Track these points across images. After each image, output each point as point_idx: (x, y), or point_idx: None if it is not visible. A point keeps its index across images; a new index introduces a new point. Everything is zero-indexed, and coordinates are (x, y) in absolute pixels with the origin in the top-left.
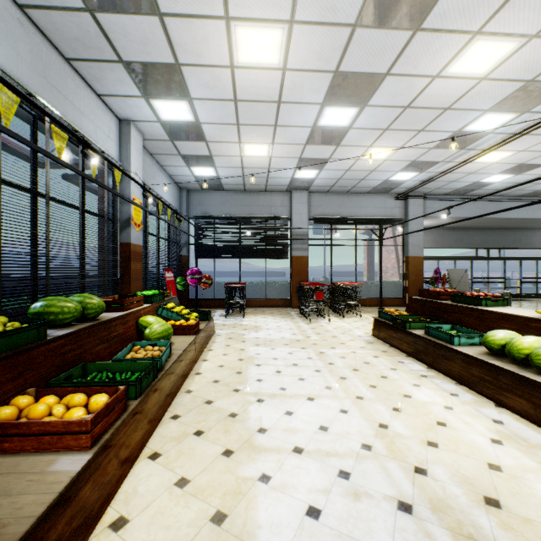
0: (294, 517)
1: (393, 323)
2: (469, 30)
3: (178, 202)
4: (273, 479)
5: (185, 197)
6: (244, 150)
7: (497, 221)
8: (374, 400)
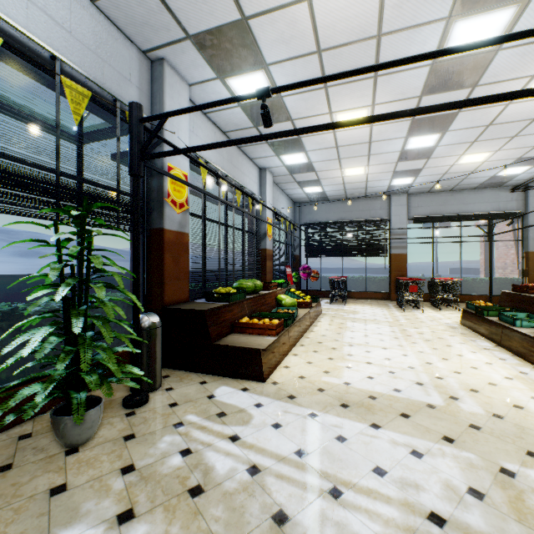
0: (360, 377)
1: (475, 311)
2: (525, 75)
3: (292, 213)
4: (352, 368)
5: (297, 209)
6: (345, 173)
7: None
8: (431, 354)
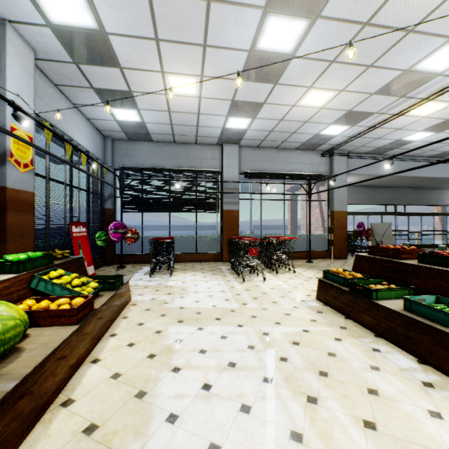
0: None
1: (349, 289)
2: None
3: (102, 151)
4: None
5: (110, 146)
6: (169, 85)
7: (407, 180)
8: None
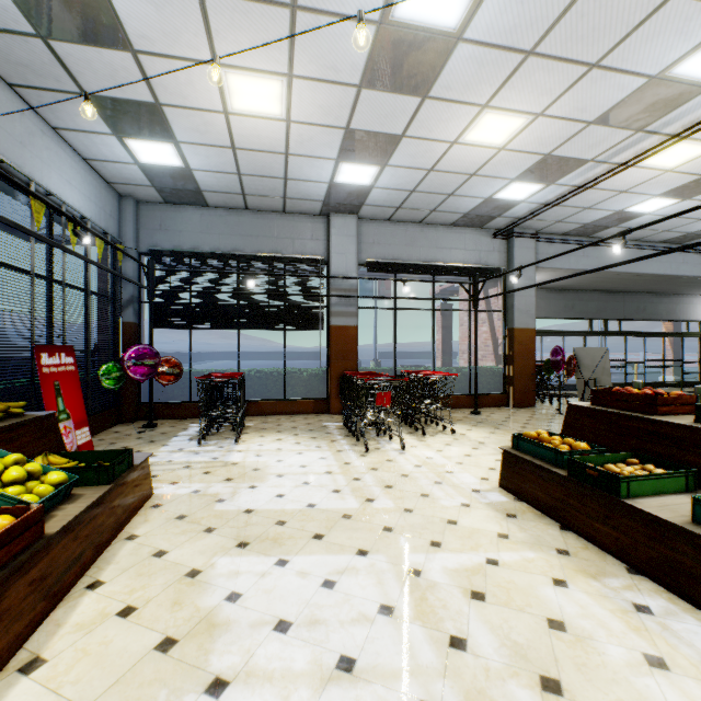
0: None
1: (570, 473)
2: None
3: (115, 221)
4: None
5: (131, 213)
6: (230, 94)
7: (626, 280)
8: None
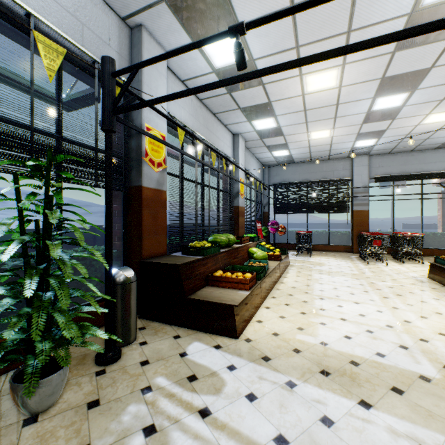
0: (337, 336)
1: None
2: None
3: (262, 175)
4: (327, 325)
5: (266, 171)
6: (311, 136)
7: None
8: (407, 310)
